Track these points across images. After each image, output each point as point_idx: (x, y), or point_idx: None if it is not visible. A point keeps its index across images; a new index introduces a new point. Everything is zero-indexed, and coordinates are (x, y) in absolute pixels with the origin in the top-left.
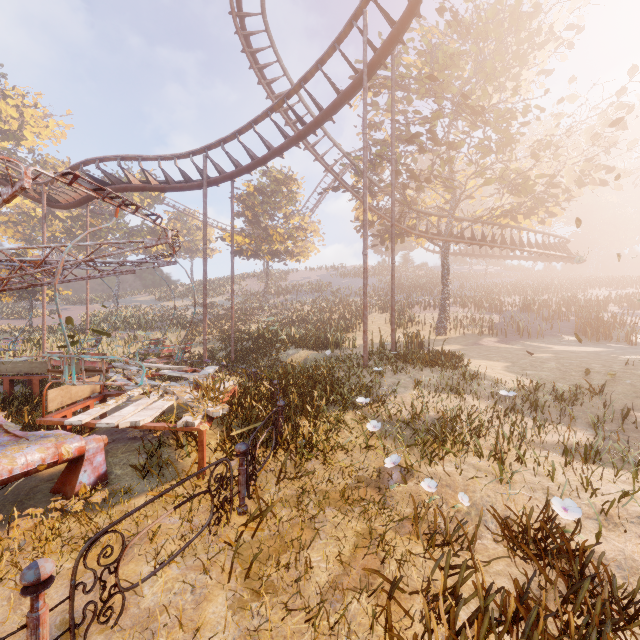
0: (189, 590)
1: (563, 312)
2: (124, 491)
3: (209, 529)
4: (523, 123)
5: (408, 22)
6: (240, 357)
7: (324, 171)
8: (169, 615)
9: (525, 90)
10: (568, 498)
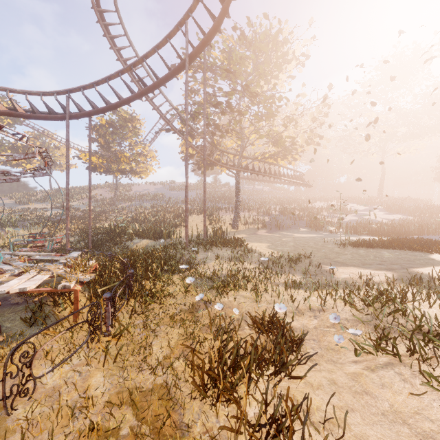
0: (77, 375)
1: (301, 215)
2: (19, 333)
3: (87, 344)
4: (278, 106)
5: (213, 35)
6: (96, 246)
7: (160, 117)
8: (67, 386)
9: (281, 85)
10: (282, 303)
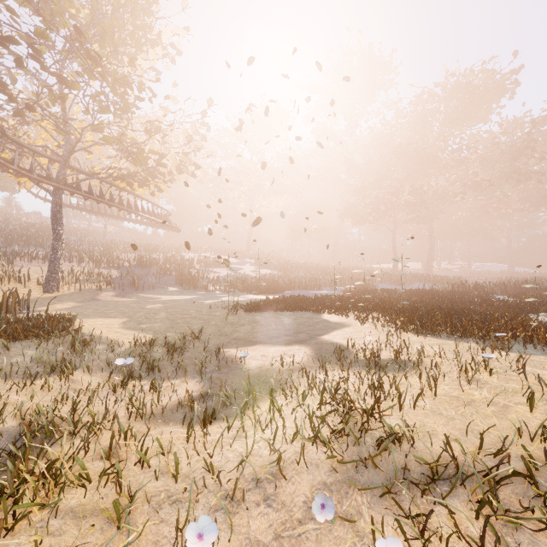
0: None
1: (167, 268)
2: None
3: None
4: (139, 97)
5: None
6: None
7: None
8: None
9: (140, 75)
10: (202, 514)
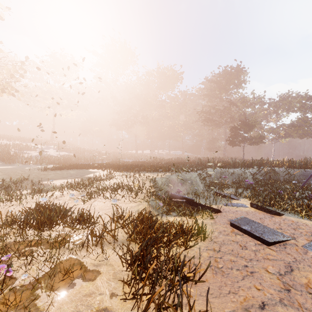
0: None
1: None
2: None
3: None
4: None
5: None
6: None
7: None
8: None
9: None
10: (43, 197)
